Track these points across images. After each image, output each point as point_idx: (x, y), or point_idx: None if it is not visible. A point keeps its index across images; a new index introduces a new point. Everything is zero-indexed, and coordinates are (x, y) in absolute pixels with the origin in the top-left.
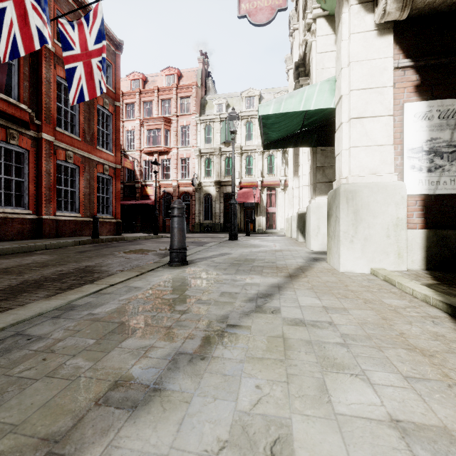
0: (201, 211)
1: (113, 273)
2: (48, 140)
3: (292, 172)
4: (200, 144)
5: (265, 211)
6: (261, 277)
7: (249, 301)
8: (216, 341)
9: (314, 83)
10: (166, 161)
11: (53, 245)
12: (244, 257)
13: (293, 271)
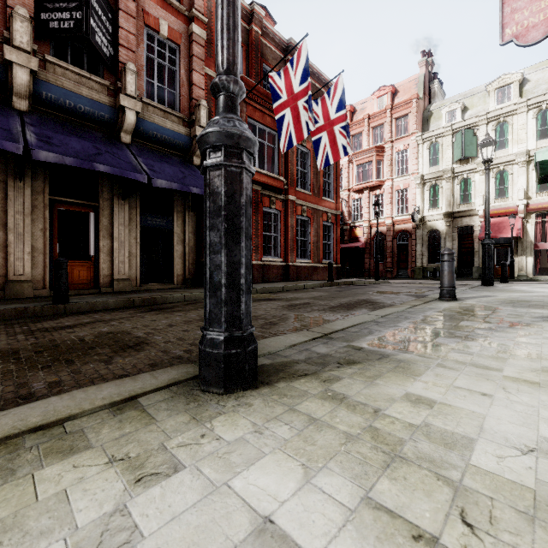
0: (424, 252)
1: (390, 304)
2: (291, 200)
3: None
4: (422, 169)
5: (532, 248)
6: (543, 310)
7: (535, 318)
8: (519, 325)
9: None
10: (378, 196)
11: (308, 286)
12: (514, 299)
13: None
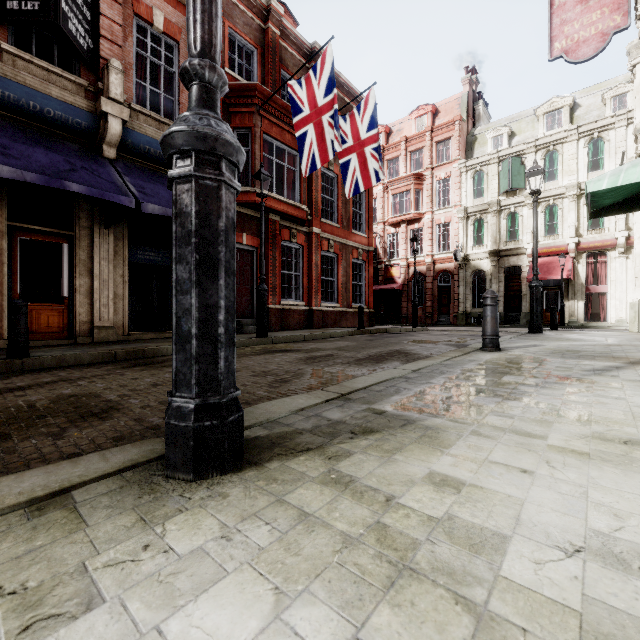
0: (468, 295)
1: (427, 355)
2: (316, 233)
3: None
4: (466, 200)
5: (583, 291)
6: (594, 362)
7: (585, 371)
8: (568, 380)
9: None
10: (416, 231)
11: (334, 334)
12: (564, 348)
13: (635, 360)
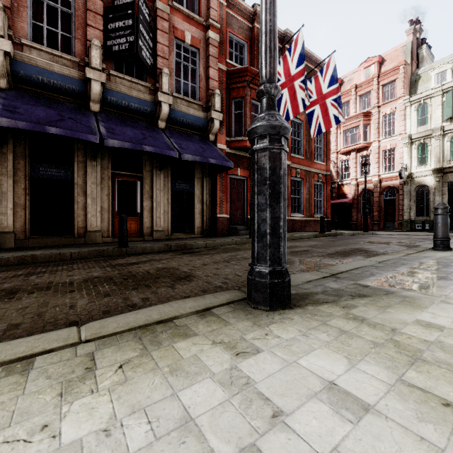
0: (412, 206)
1: (383, 252)
2: (287, 164)
3: None
4: (410, 129)
5: None
6: None
7: None
8: None
9: None
10: (364, 157)
11: (303, 236)
12: None
13: None
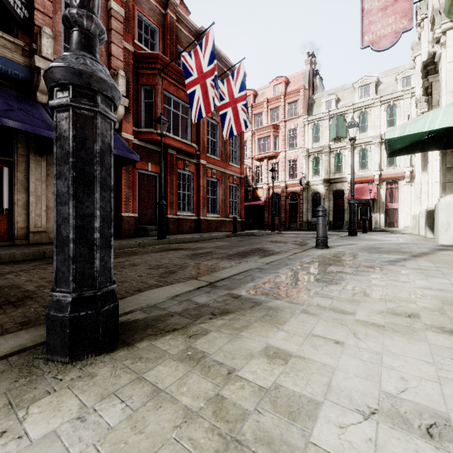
0: (309, 209)
1: (278, 251)
2: (203, 164)
3: (420, 165)
4: (308, 144)
5: (383, 207)
6: (390, 255)
7: (384, 262)
8: (372, 269)
9: (443, 90)
10: (274, 164)
11: (215, 237)
12: (370, 246)
13: (416, 254)
